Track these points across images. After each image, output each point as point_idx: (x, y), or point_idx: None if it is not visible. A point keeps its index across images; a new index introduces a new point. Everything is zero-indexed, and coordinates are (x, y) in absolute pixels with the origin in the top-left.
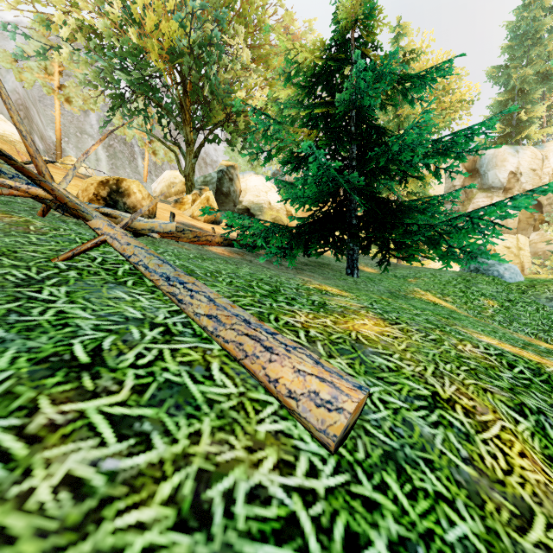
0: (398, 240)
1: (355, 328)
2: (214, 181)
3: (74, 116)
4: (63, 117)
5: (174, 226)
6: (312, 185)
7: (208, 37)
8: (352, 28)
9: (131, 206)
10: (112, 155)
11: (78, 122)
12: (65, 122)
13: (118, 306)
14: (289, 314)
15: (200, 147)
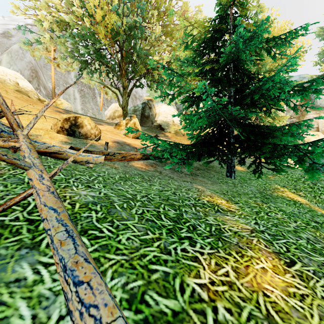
0: (268, 157)
1: (259, 284)
2: (140, 109)
3: (62, 74)
4: (56, 75)
5: (102, 159)
6: (204, 119)
7: (135, 22)
8: (231, 6)
9: (84, 134)
10: (83, 96)
11: (64, 77)
12: (57, 78)
13: (11, 301)
14: (193, 267)
15: (131, 90)
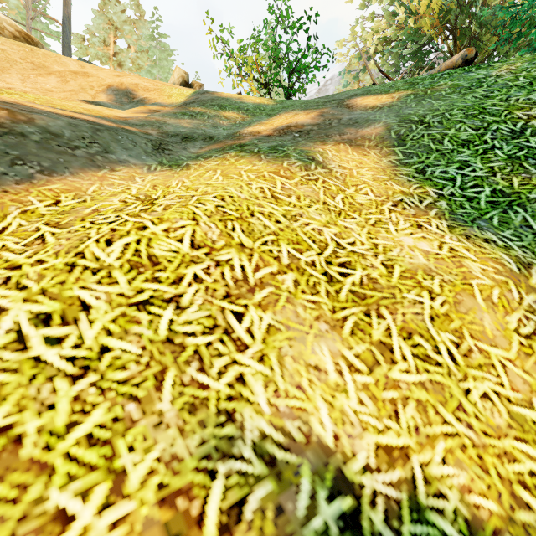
0: None
1: None
2: None
3: None
4: None
5: None
6: None
7: None
8: None
9: None
10: None
11: None
12: None
13: None
14: None
15: None
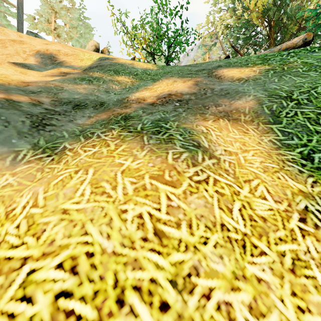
0: None
1: None
2: None
3: None
4: None
5: None
6: None
7: None
8: None
9: None
10: None
11: None
12: None
13: None
14: None
15: None
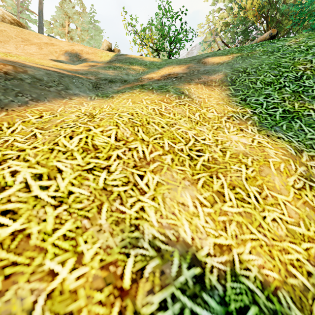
0: None
1: None
2: None
3: None
4: None
5: None
6: None
7: None
8: None
9: None
10: None
11: None
12: None
13: None
14: None
15: None
